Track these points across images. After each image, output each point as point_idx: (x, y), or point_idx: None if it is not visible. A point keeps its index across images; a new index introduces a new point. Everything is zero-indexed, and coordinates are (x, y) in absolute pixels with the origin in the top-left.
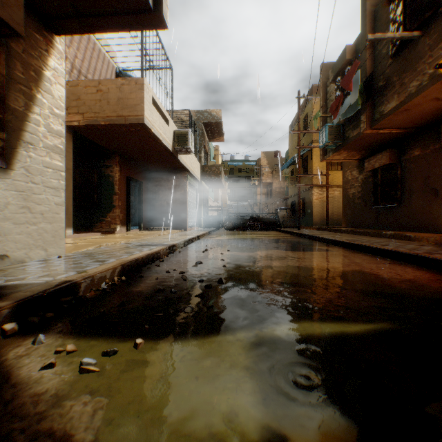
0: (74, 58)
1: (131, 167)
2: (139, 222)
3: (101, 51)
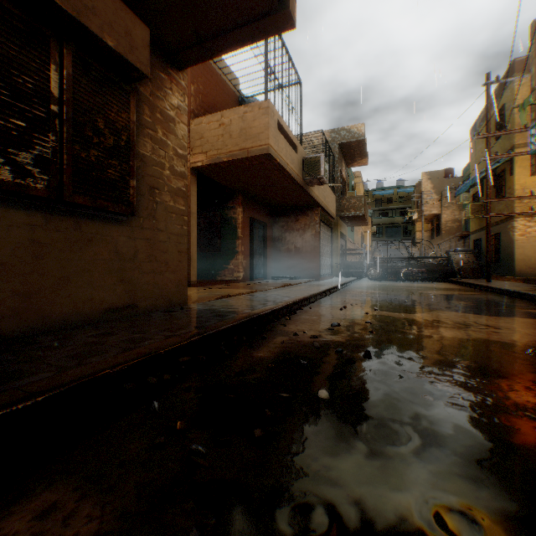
0: (197, 94)
1: (255, 207)
2: (264, 269)
3: (224, 81)
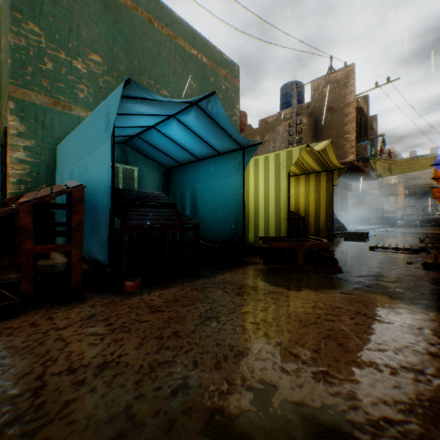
0: None
1: None
2: None
3: None
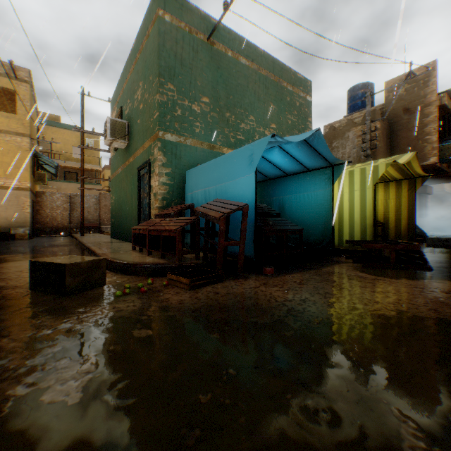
0: None
1: None
2: None
3: None
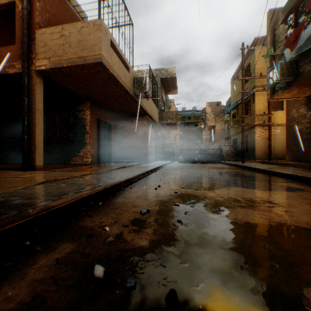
0: (44, 12)
1: (101, 111)
2: (109, 156)
3: (73, 11)
